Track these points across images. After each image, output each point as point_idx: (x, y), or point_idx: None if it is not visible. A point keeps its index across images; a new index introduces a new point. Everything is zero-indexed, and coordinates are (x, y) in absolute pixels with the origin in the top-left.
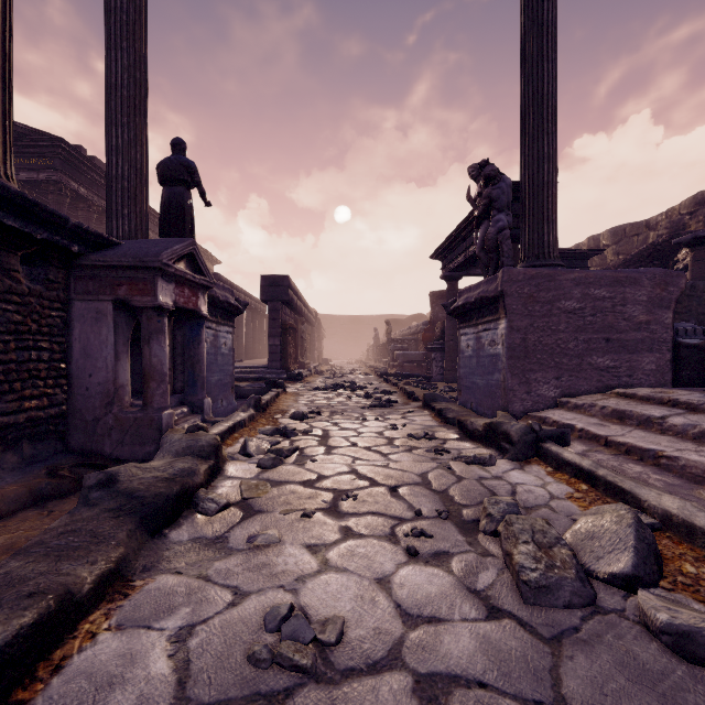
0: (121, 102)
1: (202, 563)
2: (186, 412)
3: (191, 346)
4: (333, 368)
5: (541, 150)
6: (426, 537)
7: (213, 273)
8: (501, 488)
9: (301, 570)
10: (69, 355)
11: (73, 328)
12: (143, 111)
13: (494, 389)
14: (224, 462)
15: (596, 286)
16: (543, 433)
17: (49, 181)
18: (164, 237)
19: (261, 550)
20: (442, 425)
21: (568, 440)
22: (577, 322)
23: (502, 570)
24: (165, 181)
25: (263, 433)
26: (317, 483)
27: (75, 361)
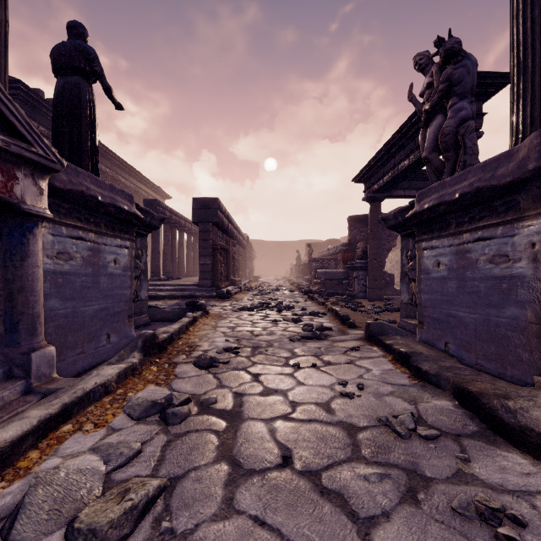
0: None
1: None
2: None
3: (7, 263)
4: (261, 284)
5: None
6: None
7: (153, 200)
8: None
9: None
10: None
11: None
12: None
13: (504, 331)
14: None
15: None
16: None
17: None
18: (57, 135)
19: None
20: (417, 385)
21: None
22: None
23: None
24: (58, 69)
25: (128, 412)
26: None
27: None
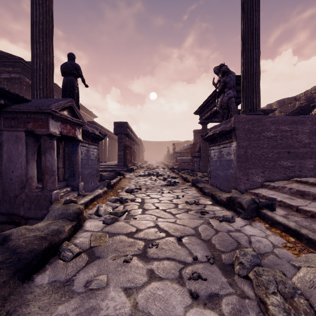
0: (39, 31)
1: (50, 307)
2: (69, 190)
3: (72, 155)
4: (148, 165)
5: (252, 56)
6: (202, 279)
7: (92, 121)
8: (242, 238)
9: (117, 314)
10: (1, 160)
11: (3, 146)
12: (51, 36)
13: (229, 177)
14: (84, 220)
15: (283, 125)
16: (261, 204)
17: (15, 78)
18: None
19: (93, 293)
20: (202, 196)
21: (275, 207)
22: (273, 143)
23: (259, 313)
24: (64, 74)
25: (110, 201)
26: (135, 234)
27: (4, 164)
